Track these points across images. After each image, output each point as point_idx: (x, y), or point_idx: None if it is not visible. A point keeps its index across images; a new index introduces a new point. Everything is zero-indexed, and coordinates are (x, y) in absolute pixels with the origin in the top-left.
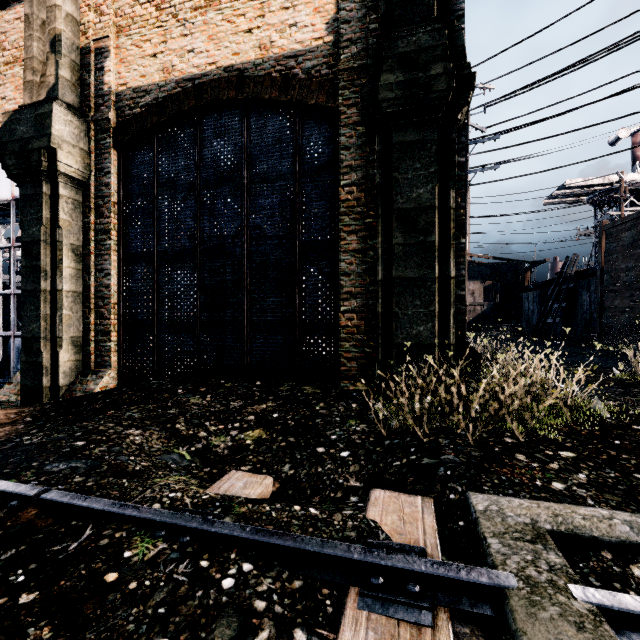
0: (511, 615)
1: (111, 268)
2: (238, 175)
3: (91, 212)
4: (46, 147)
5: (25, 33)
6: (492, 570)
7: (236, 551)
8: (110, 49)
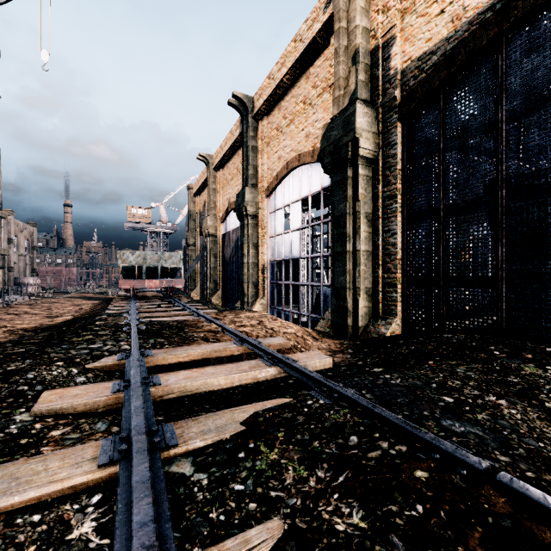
0: None
1: (396, 228)
2: None
3: (379, 183)
4: (352, 139)
5: (334, 63)
6: None
7: None
8: (396, 35)
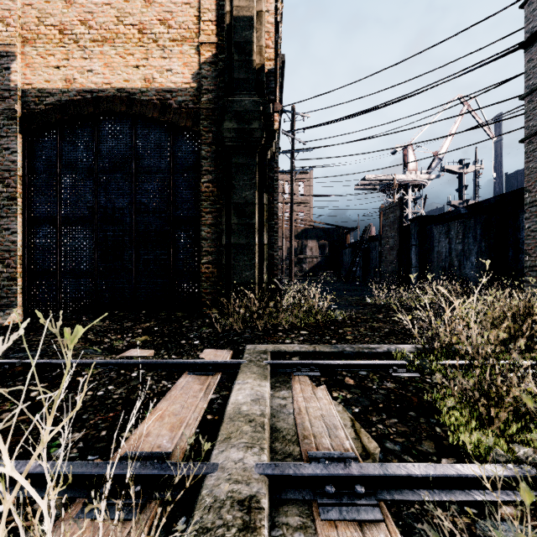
0: (239, 368)
1: (17, 228)
2: (128, 166)
3: None
4: None
5: None
6: (240, 360)
7: (137, 368)
8: (16, 55)
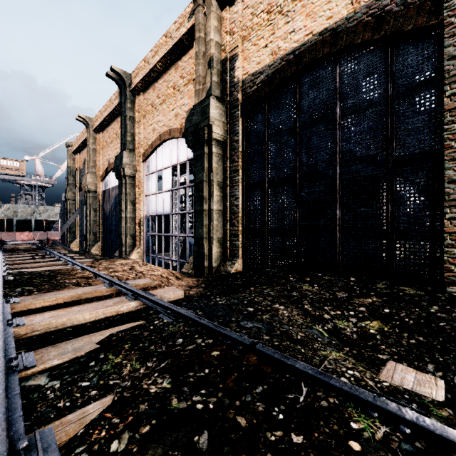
0: None
1: (239, 194)
2: (330, 113)
3: (227, 160)
4: (207, 125)
5: (195, 63)
6: None
7: None
8: (238, 54)
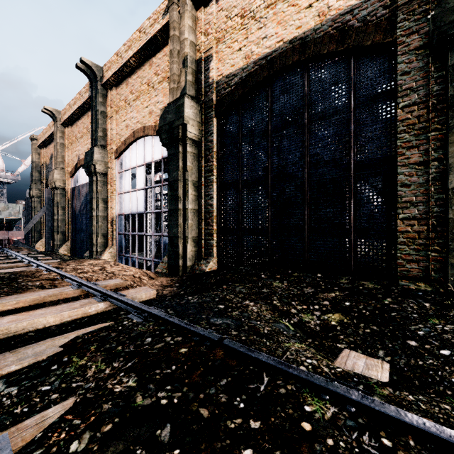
0: None
1: (213, 193)
2: (300, 118)
3: (202, 160)
4: (181, 124)
5: (170, 61)
6: None
7: (411, 438)
8: (213, 55)
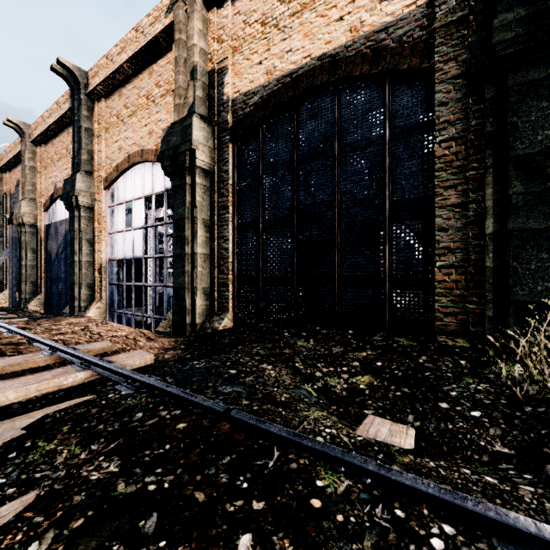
0: None
1: (229, 235)
2: (329, 148)
3: (215, 194)
4: (189, 149)
5: (174, 71)
6: None
7: (426, 507)
8: (228, 67)
